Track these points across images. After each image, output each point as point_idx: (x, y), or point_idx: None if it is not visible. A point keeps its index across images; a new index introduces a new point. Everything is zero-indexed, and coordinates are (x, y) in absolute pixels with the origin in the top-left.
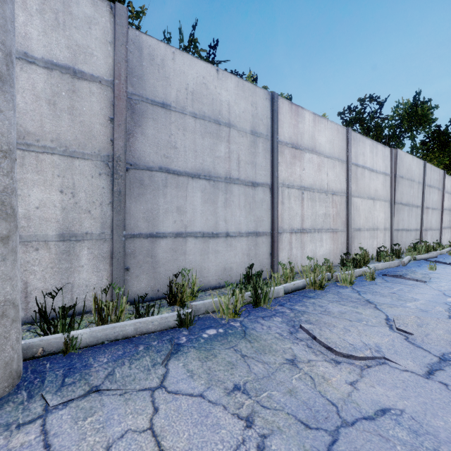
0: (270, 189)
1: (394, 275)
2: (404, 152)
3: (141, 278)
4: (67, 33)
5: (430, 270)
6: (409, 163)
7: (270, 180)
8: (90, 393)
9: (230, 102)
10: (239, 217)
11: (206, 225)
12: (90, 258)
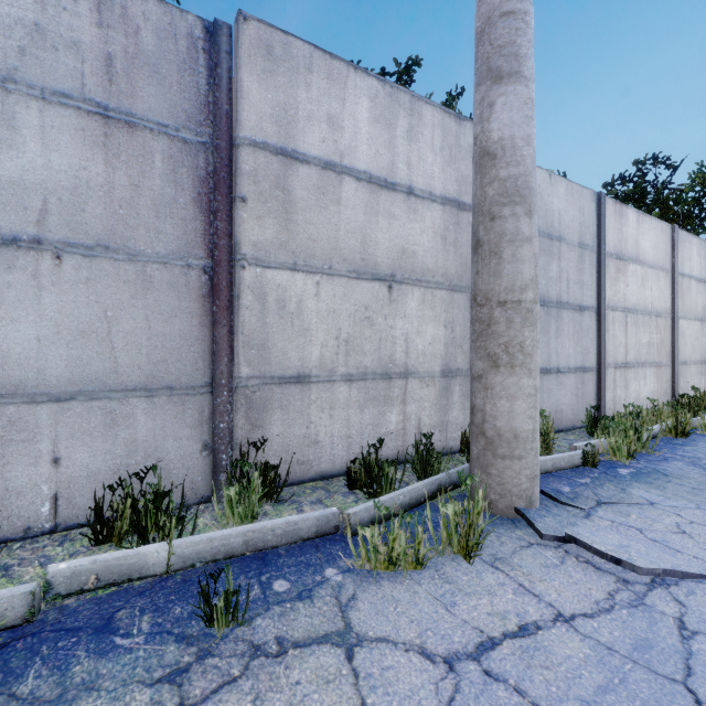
0: (595, 313)
1: None
2: None
3: None
4: (456, 166)
5: None
6: None
7: (595, 302)
8: (600, 504)
9: (560, 211)
10: (568, 349)
11: (540, 359)
12: (459, 395)
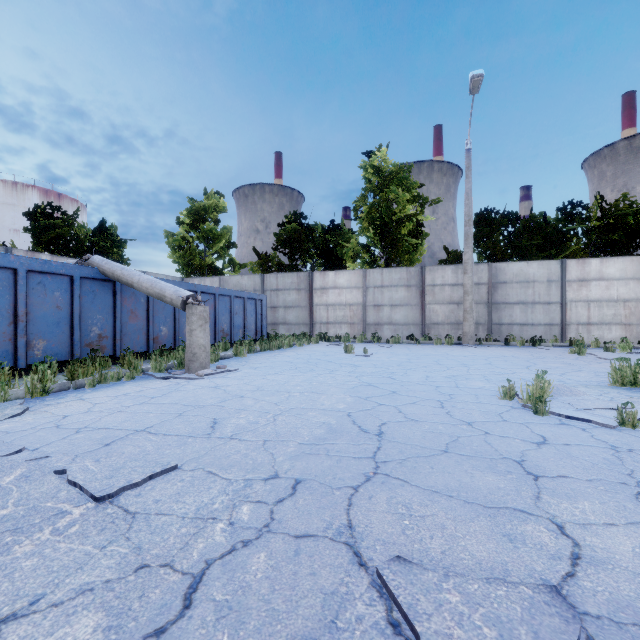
0: (560, 304)
1: None
2: None
3: (496, 337)
4: (477, 275)
5: None
6: None
7: (560, 300)
8: (486, 346)
9: (534, 272)
10: (539, 317)
11: (522, 321)
12: (482, 329)
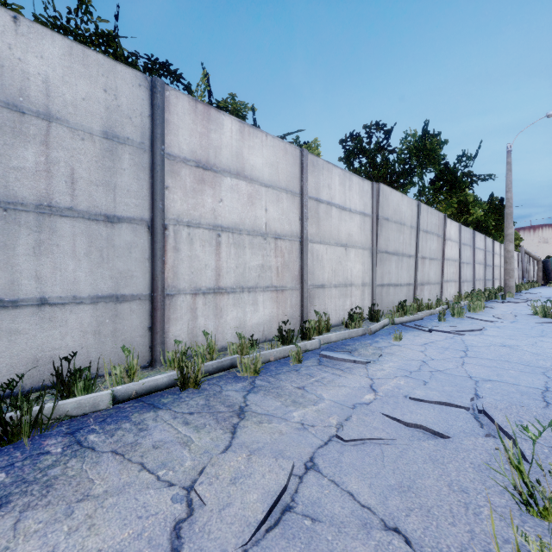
0: (148, 227)
1: (341, 351)
2: (389, 188)
3: None
4: None
5: (395, 340)
6: (396, 203)
7: (148, 214)
8: None
9: (49, 78)
10: (73, 272)
11: None
12: None
